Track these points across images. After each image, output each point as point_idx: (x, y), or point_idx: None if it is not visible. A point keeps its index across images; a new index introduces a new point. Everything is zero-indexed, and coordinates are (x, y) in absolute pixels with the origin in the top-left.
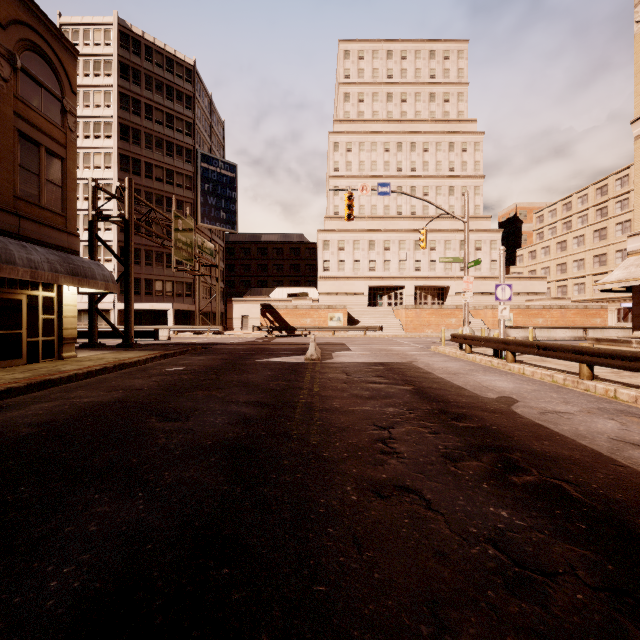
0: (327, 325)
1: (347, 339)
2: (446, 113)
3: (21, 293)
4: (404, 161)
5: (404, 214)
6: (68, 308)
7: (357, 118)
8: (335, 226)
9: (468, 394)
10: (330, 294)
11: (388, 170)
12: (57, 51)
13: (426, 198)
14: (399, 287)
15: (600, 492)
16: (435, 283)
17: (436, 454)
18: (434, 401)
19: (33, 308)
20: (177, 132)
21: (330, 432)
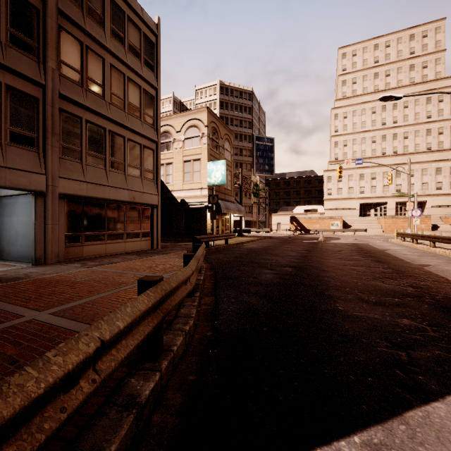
0: (329, 228)
1: (341, 236)
2: (424, 76)
3: (224, 217)
4: (387, 117)
5: (387, 153)
6: (232, 221)
7: (351, 95)
8: (335, 167)
9: (375, 249)
10: (332, 209)
11: (374, 125)
12: (230, 137)
13: (406, 140)
14: (383, 203)
15: (377, 255)
16: (413, 199)
17: (350, 252)
18: (361, 249)
19: (226, 221)
20: (244, 128)
21: (327, 250)
